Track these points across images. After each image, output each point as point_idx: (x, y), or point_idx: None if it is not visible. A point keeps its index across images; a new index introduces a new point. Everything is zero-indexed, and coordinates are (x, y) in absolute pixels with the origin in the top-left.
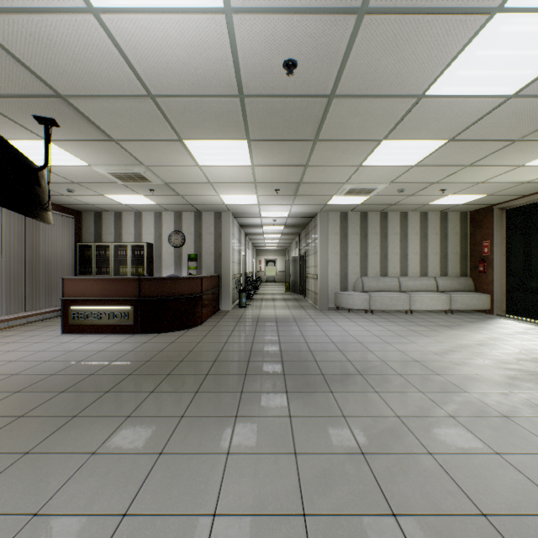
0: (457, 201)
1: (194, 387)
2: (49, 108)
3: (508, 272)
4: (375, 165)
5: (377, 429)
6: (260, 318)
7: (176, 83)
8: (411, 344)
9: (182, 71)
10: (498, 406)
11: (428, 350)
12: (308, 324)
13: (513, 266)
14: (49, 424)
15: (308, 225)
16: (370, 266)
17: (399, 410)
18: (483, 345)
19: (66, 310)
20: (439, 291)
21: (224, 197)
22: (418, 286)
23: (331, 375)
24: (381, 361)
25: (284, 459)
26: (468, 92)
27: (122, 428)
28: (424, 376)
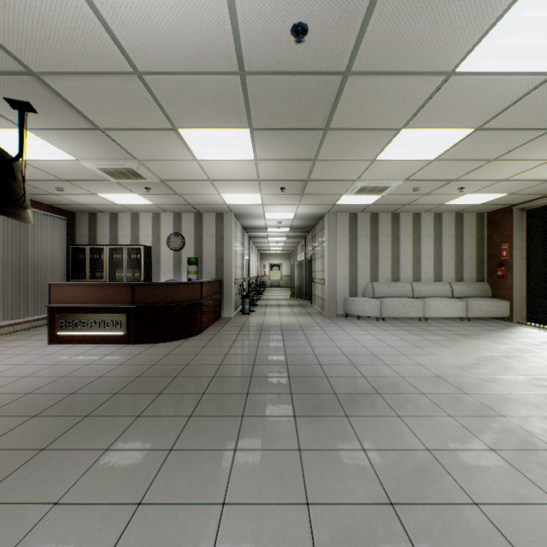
0: (475, 201)
1: (188, 409)
2: (21, 88)
3: (530, 277)
4: (390, 159)
5: (405, 467)
6: (264, 326)
7: (165, 56)
8: (430, 356)
9: (172, 39)
10: (545, 435)
11: (450, 364)
12: (316, 333)
13: (534, 271)
14: (9, 460)
15: (315, 228)
16: (381, 271)
17: (429, 441)
18: (510, 357)
19: (53, 318)
20: (454, 297)
21: (226, 196)
22: (432, 291)
23: (345, 394)
24: (399, 377)
25: (294, 512)
26: (506, 67)
27: (96, 466)
28: (450, 395)
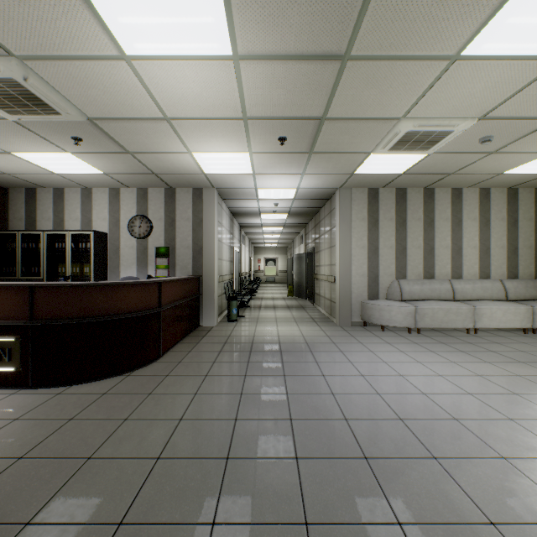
0: None
1: None
2: None
3: None
4: (487, 54)
5: None
6: (255, 342)
7: None
8: None
9: None
10: None
11: None
12: (333, 359)
13: None
14: None
15: (319, 212)
16: (409, 265)
17: None
18: None
19: None
20: (509, 299)
21: (200, 156)
22: (479, 292)
23: None
24: None
25: None
26: None
27: None
28: None
